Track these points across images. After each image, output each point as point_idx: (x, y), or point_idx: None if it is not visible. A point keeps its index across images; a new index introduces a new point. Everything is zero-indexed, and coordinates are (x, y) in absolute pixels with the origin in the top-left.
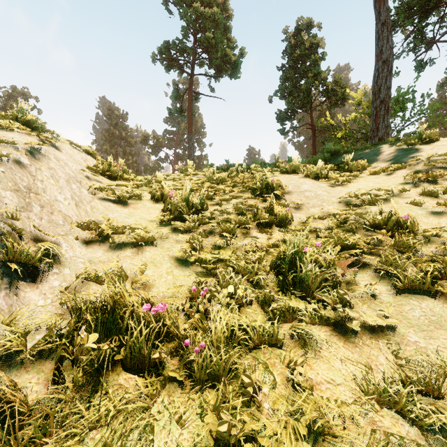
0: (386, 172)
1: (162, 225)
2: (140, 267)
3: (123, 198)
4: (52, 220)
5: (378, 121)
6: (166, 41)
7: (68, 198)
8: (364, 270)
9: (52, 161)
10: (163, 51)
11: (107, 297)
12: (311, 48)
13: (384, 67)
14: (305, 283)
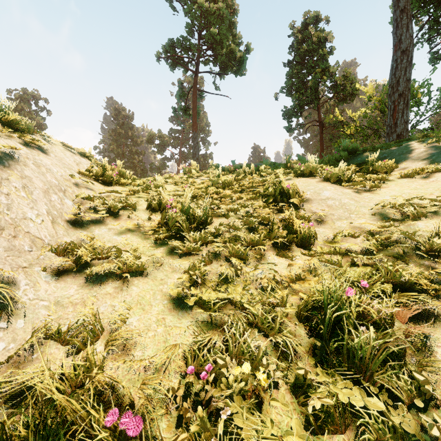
0: (421, 174)
1: (157, 244)
2: (121, 314)
3: (114, 208)
4: (14, 246)
5: (397, 116)
6: (171, 39)
7: (43, 214)
8: (435, 326)
9: (28, 168)
10: (167, 49)
11: (69, 368)
12: (318, 43)
13: (403, 57)
14: (359, 357)
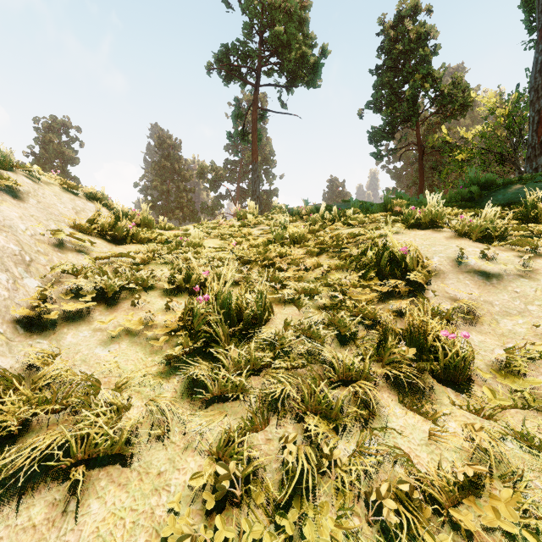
0: None
1: (169, 367)
2: None
3: (110, 291)
4: None
5: None
6: (224, 45)
7: None
8: None
9: None
10: (220, 58)
11: None
12: (417, 40)
13: None
14: None
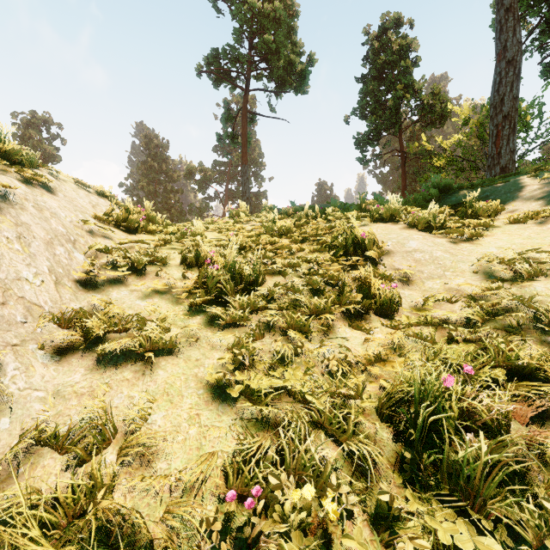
0: (536, 219)
1: (192, 311)
2: (141, 408)
3: (138, 264)
4: (2, 316)
5: (501, 143)
6: (214, 48)
7: (43, 272)
8: None
9: (26, 212)
10: (210, 61)
11: (67, 488)
12: (400, 52)
13: (509, 69)
14: (465, 478)
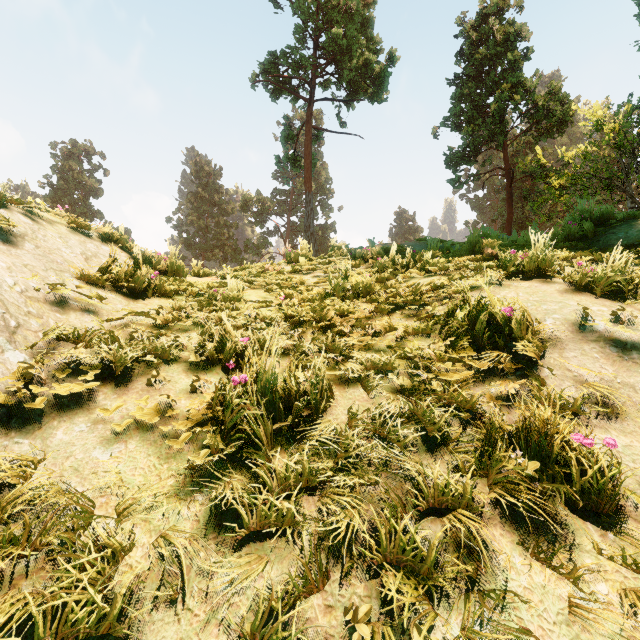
0: None
1: (190, 479)
2: None
3: (119, 366)
4: None
5: None
6: (272, 52)
7: None
8: None
9: None
10: (266, 68)
11: None
12: (505, 43)
13: None
14: None
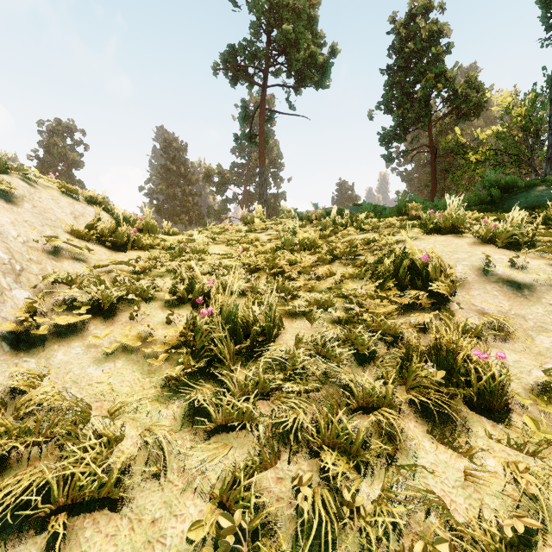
0: None
1: (168, 389)
2: None
3: (106, 302)
4: None
5: None
6: (231, 45)
7: None
8: None
9: None
10: (226, 58)
11: None
12: (430, 39)
13: None
14: None
